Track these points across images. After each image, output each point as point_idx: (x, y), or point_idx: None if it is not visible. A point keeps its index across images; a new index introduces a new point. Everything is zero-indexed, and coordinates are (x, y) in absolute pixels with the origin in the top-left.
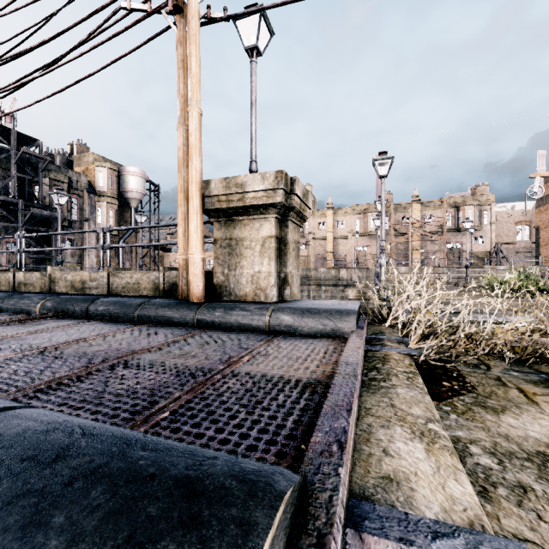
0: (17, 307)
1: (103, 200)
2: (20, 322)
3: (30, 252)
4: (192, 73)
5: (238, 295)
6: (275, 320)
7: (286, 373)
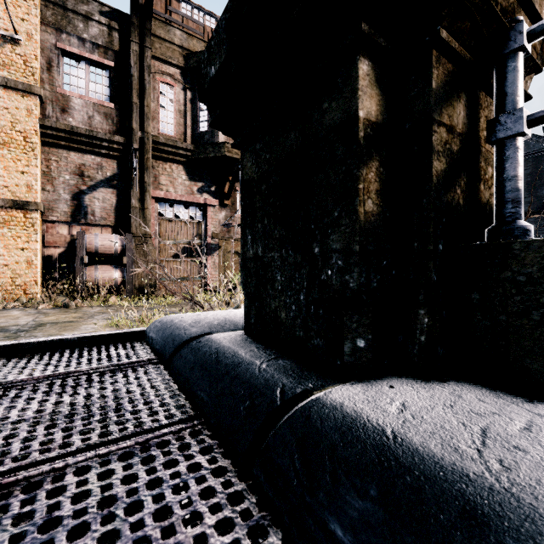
0: None
1: None
2: None
3: None
4: None
5: None
6: None
7: None
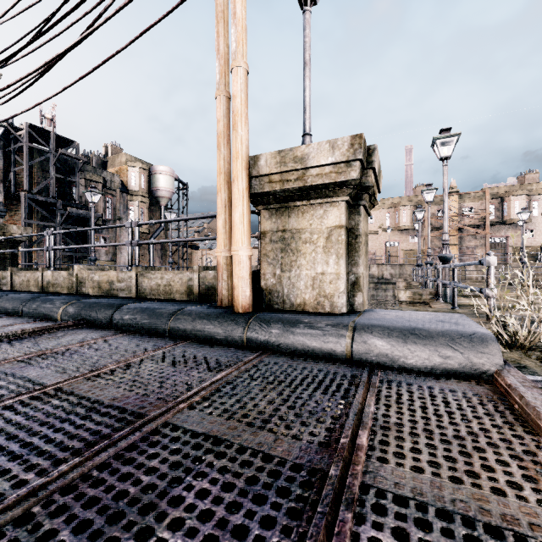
0: (39, 312)
1: (135, 199)
2: (33, 334)
3: (68, 250)
4: (237, 18)
5: (294, 303)
6: (362, 345)
7: (486, 506)
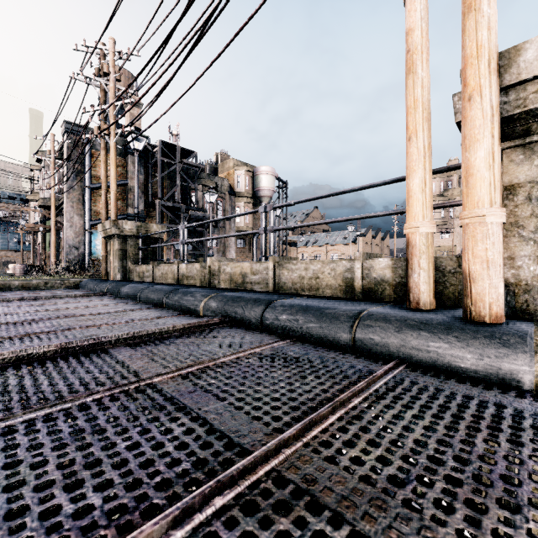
0: (181, 304)
1: (240, 200)
2: (184, 332)
3: (188, 249)
4: None
5: None
6: None
7: None
